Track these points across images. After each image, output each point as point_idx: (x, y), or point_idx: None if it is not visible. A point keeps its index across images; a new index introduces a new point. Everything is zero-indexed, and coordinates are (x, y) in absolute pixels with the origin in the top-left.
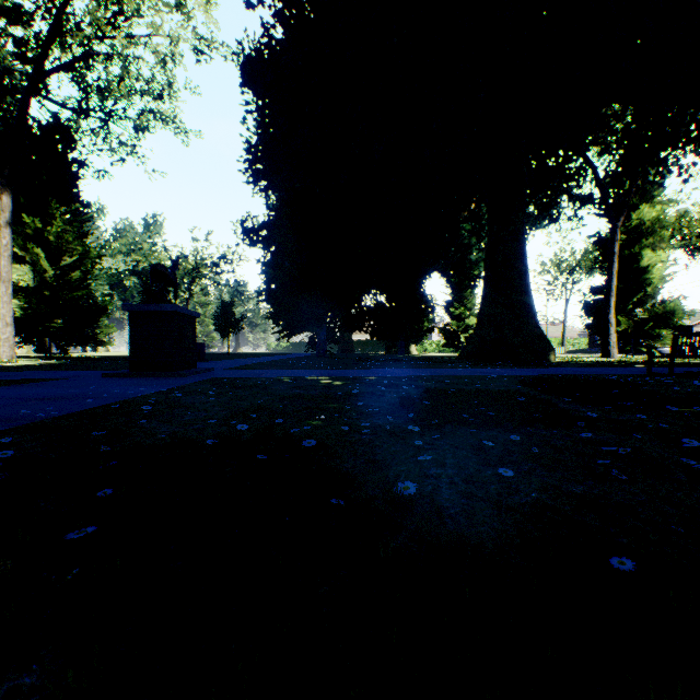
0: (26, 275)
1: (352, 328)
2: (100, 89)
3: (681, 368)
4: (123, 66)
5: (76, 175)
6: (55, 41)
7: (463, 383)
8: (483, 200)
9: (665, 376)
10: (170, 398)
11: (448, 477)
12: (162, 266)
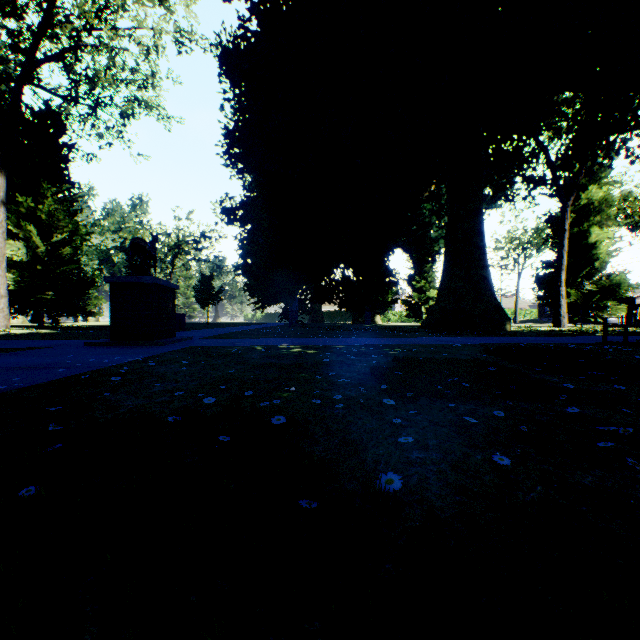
0: (20, 250)
1: (322, 300)
2: (88, 77)
3: (632, 336)
4: (109, 56)
5: (66, 158)
6: (46, 32)
7: (429, 352)
8: (443, 182)
9: (620, 345)
10: (143, 367)
11: (434, 463)
12: (141, 240)
